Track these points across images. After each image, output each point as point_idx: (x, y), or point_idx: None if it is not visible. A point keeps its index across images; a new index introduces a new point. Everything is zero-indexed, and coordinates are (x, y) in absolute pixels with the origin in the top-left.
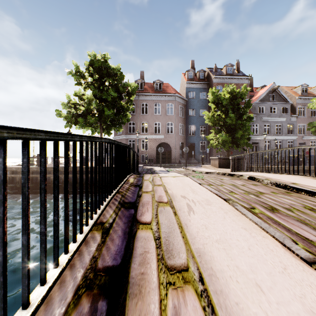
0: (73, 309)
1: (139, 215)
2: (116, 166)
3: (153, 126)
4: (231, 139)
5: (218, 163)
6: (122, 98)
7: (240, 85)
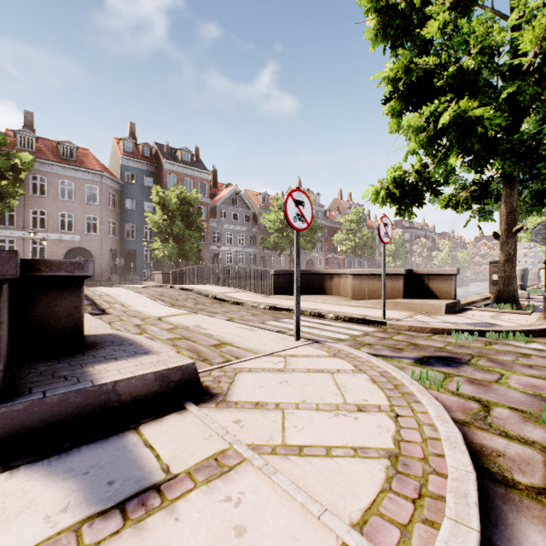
0: (86, 307)
1: (92, 298)
2: None
3: (58, 218)
4: (178, 252)
5: (162, 278)
6: (6, 177)
7: (199, 179)
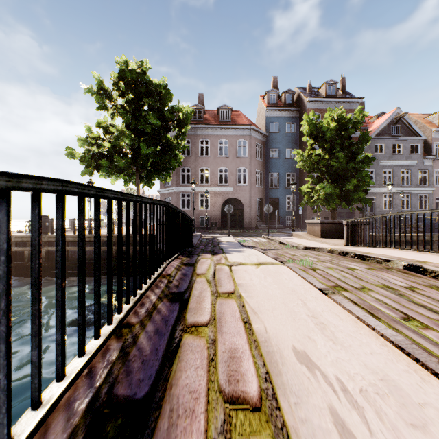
0: None
1: None
2: (118, 255)
3: (217, 173)
4: (339, 193)
5: (320, 230)
6: (169, 129)
7: (347, 111)
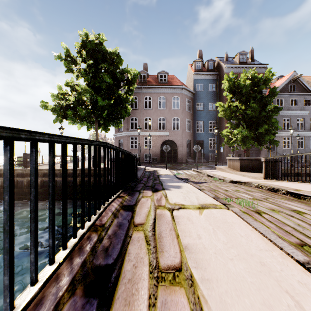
0: None
1: None
2: None
3: (157, 121)
4: (254, 135)
5: (239, 165)
6: (120, 86)
7: None
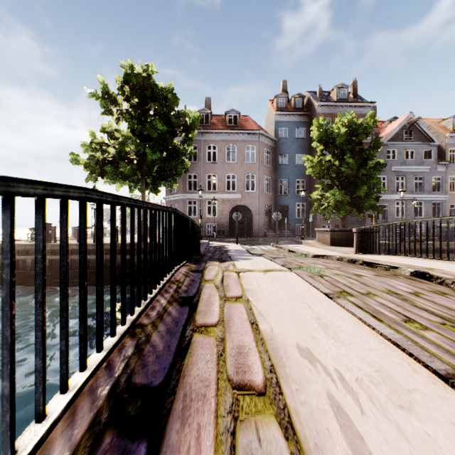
0: None
1: None
2: (131, 259)
3: (224, 179)
4: (350, 200)
5: (330, 237)
6: (176, 134)
7: (358, 116)
